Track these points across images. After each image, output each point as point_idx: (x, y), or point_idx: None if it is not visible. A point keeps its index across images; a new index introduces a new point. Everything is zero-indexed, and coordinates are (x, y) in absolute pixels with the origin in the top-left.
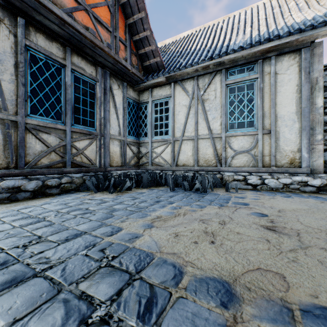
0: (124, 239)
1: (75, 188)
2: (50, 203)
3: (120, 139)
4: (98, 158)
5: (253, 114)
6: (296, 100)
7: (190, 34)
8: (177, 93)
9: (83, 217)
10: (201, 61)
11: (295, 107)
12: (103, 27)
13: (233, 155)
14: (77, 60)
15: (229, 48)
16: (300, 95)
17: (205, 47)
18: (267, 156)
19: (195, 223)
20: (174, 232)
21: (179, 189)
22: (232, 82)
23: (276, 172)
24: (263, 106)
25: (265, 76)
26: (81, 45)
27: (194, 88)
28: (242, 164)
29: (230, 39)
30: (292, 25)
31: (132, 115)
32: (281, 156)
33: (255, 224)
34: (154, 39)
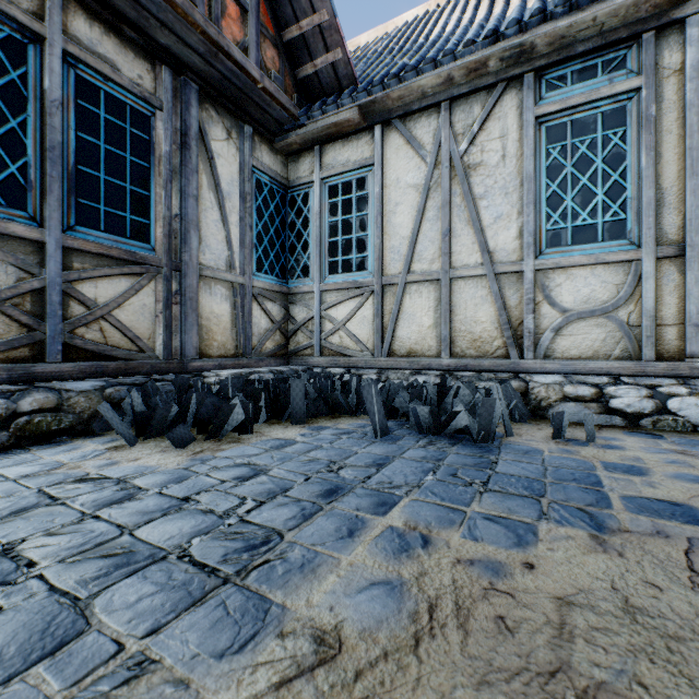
0: None
1: (73, 427)
2: None
3: (232, 280)
4: (163, 333)
5: (624, 200)
6: None
7: (424, 14)
8: (391, 153)
9: None
10: (464, 47)
11: None
12: None
13: (558, 323)
14: (89, 31)
15: (548, 4)
16: None
17: (470, 24)
18: (673, 325)
19: None
20: None
21: (400, 426)
22: (555, 107)
23: None
24: (657, 173)
25: (664, 82)
26: None
27: (441, 135)
28: (589, 351)
29: None
30: None
31: (267, 217)
32: None
33: None
34: None
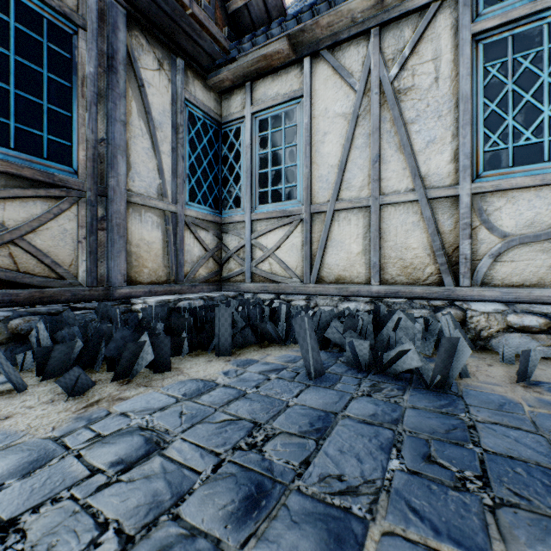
0: None
1: None
2: None
3: (163, 208)
4: (86, 260)
5: None
6: None
7: None
8: (320, 83)
9: None
10: None
11: None
12: None
13: (497, 248)
14: None
15: None
16: None
17: None
18: None
19: None
20: None
21: (333, 360)
22: (495, 21)
23: None
24: None
25: None
26: None
27: (371, 62)
28: (533, 278)
29: None
30: None
31: (200, 149)
32: None
33: None
34: None
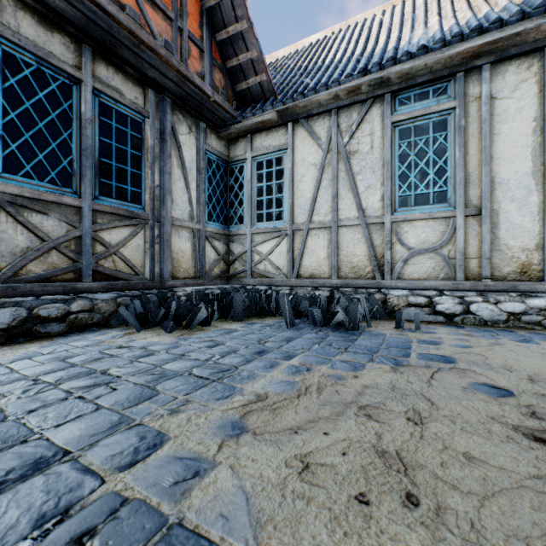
0: (161, 485)
1: (100, 322)
2: (34, 355)
3: (192, 227)
4: (149, 263)
5: (446, 178)
6: (533, 150)
7: (323, 39)
8: (299, 141)
9: (84, 397)
10: (345, 78)
11: (530, 162)
12: (156, 8)
13: (406, 256)
14: (107, 73)
15: (398, 52)
16: (541, 139)
17: (352, 55)
18: (475, 258)
19: (348, 419)
20: (300, 452)
21: (303, 322)
22: (404, 117)
23: (493, 291)
24: (466, 162)
25: (470, 105)
26: (112, 41)
27: (332, 131)
28: (425, 275)
29: (399, 38)
30: (525, 2)
31: (215, 183)
32: (502, 258)
33: (498, 423)
34: (255, 38)
